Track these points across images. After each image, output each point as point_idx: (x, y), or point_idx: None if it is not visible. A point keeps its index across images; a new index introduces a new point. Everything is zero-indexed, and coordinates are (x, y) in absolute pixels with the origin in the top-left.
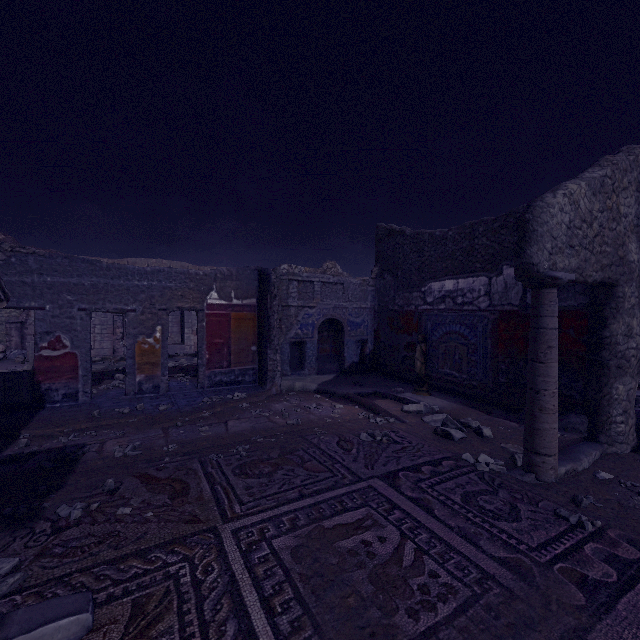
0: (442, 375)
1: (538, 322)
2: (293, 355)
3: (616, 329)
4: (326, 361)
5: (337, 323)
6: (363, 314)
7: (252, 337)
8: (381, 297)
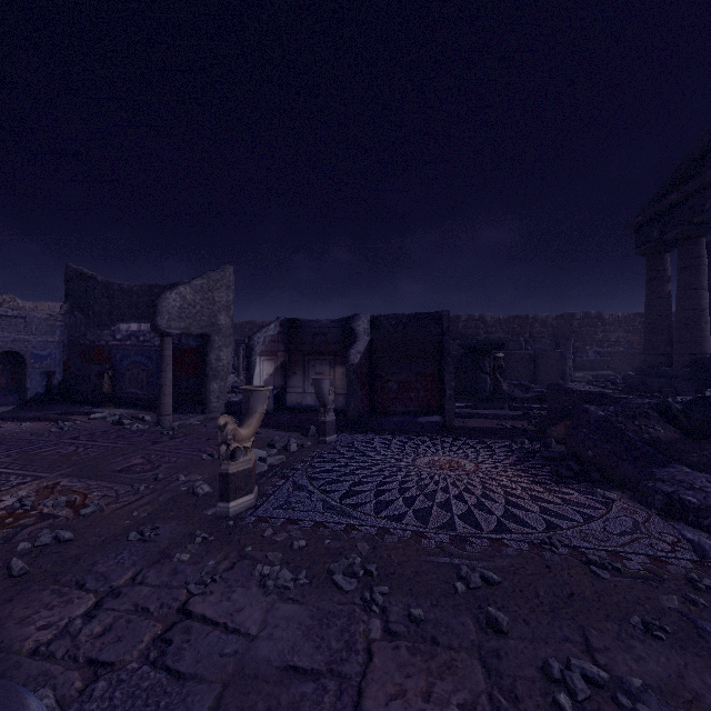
0: (129, 394)
1: (163, 353)
2: None
3: (212, 357)
4: (1, 394)
5: (17, 356)
6: (50, 347)
7: None
8: (72, 332)
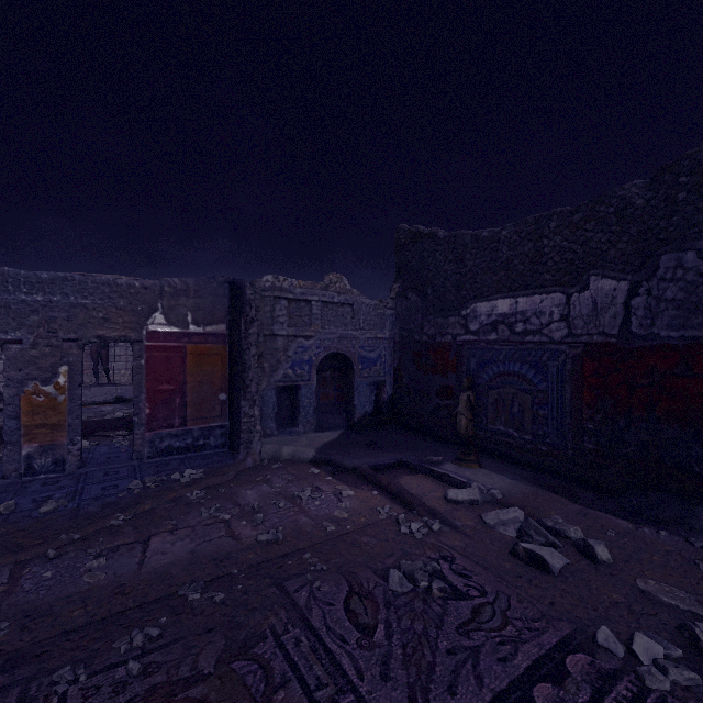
0: (493, 434)
1: None
2: (282, 405)
3: None
4: (329, 411)
5: (344, 359)
6: (379, 347)
7: (220, 380)
8: (403, 324)
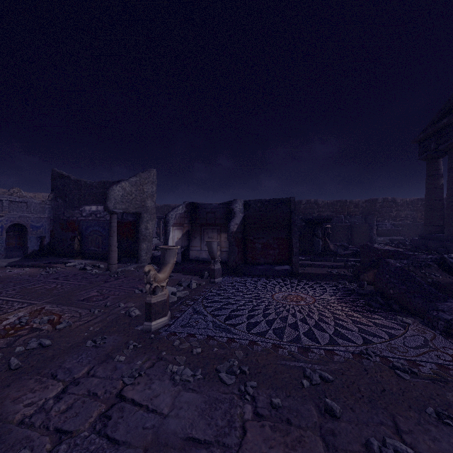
0: (90, 251)
1: (111, 224)
2: None
3: (142, 227)
4: (12, 251)
5: (22, 226)
6: (42, 221)
7: None
8: (55, 211)
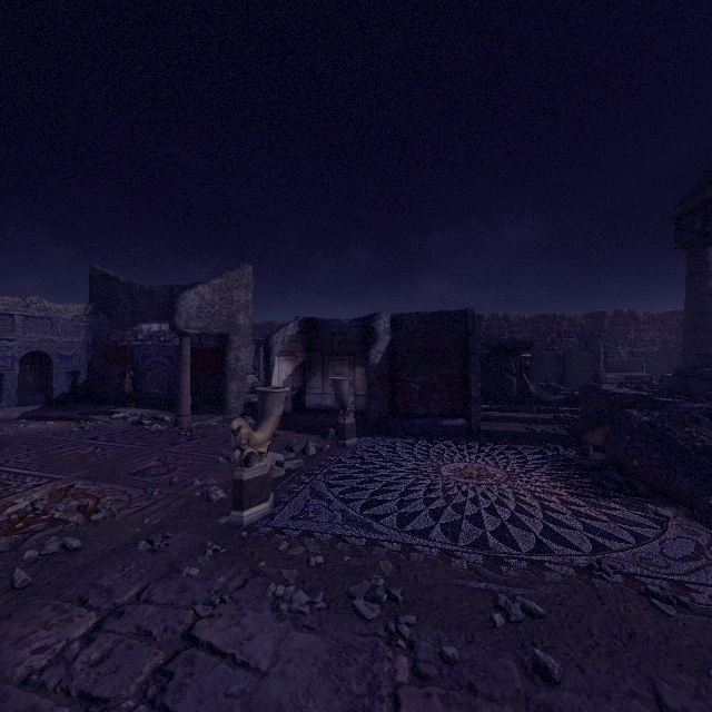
0: (150, 394)
1: (181, 353)
2: None
3: (231, 357)
4: (29, 394)
5: (44, 356)
6: (76, 348)
7: None
8: (96, 333)
